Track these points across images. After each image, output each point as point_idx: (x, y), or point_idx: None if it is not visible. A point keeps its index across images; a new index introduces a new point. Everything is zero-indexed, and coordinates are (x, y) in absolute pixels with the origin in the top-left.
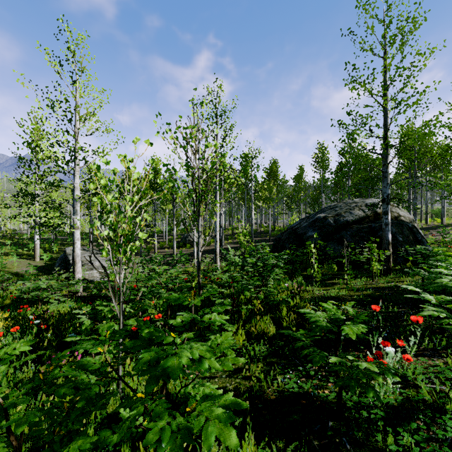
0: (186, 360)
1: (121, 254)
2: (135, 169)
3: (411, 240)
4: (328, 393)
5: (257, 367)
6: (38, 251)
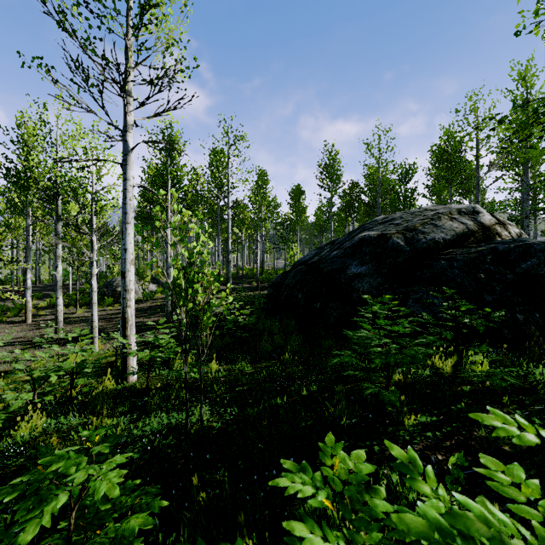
0: None
1: None
2: None
3: None
4: None
5: None
6: None
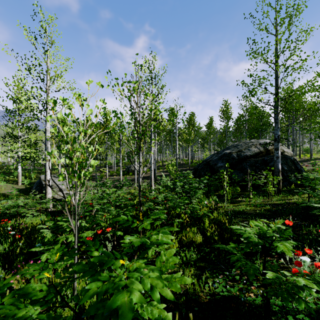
0: (137, 297)
1: (76, 179)
2: (88, 107)
3: (293, 169)
4: (252, 296)
5: (189, 271)
6: (20, 178)
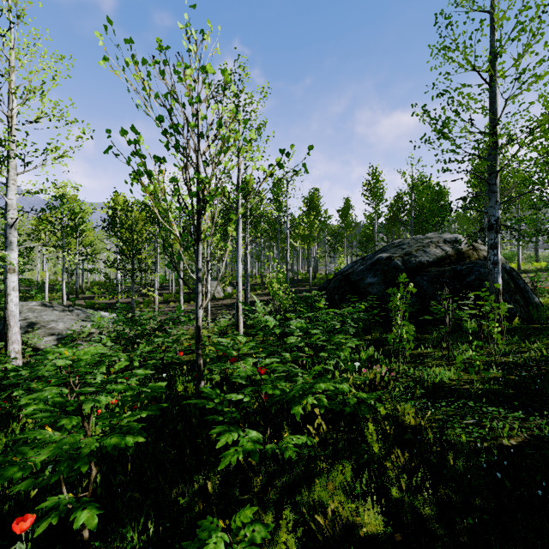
0: None
1: None
2: None
3: (513, 288)
4: None
5: None
6: None
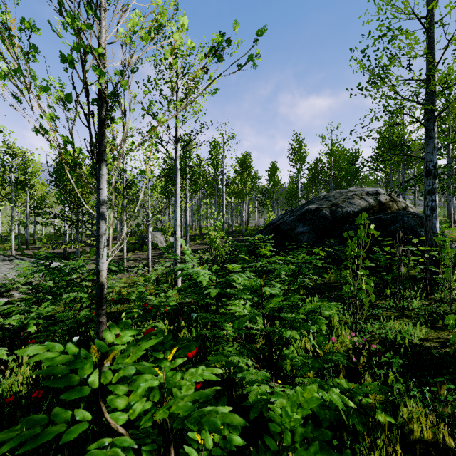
0: None
1: None
2: None
3: None
4: None
5: None
6: None
